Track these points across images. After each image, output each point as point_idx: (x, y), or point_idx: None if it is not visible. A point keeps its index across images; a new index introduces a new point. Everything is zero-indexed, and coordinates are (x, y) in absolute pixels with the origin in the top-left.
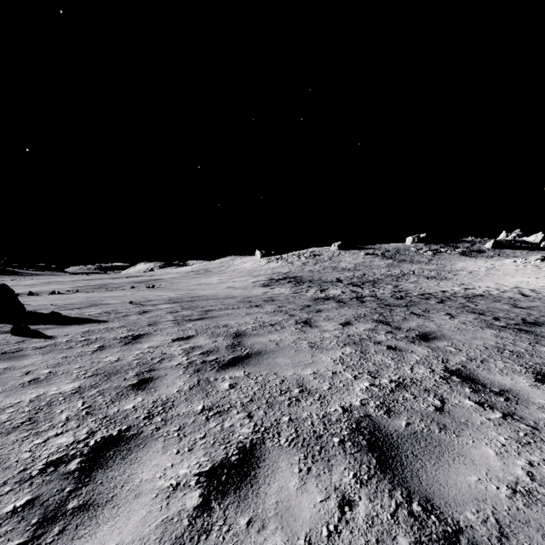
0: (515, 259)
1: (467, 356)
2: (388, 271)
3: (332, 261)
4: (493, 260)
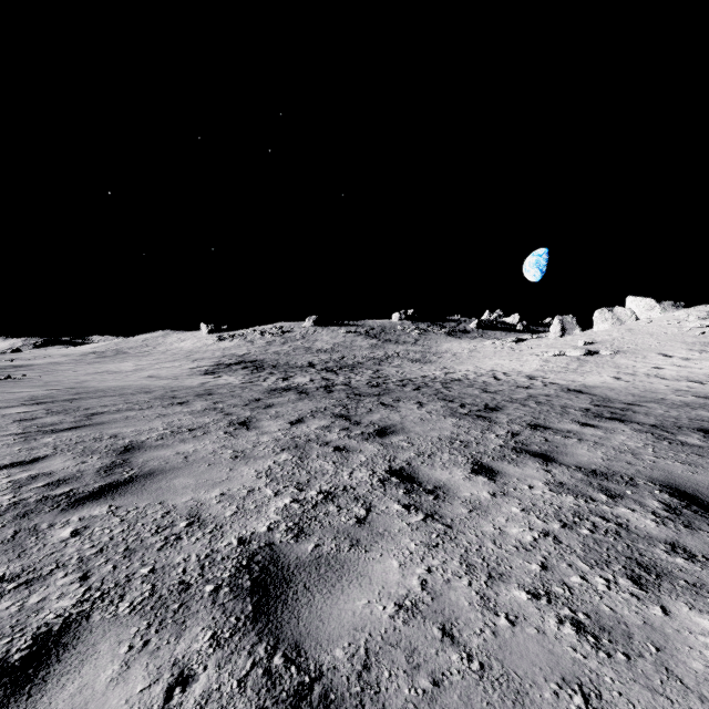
0: (494, 340)
1: (417, 451)
2: (371, 353)
3: (306, 340)
4: (476, 341)
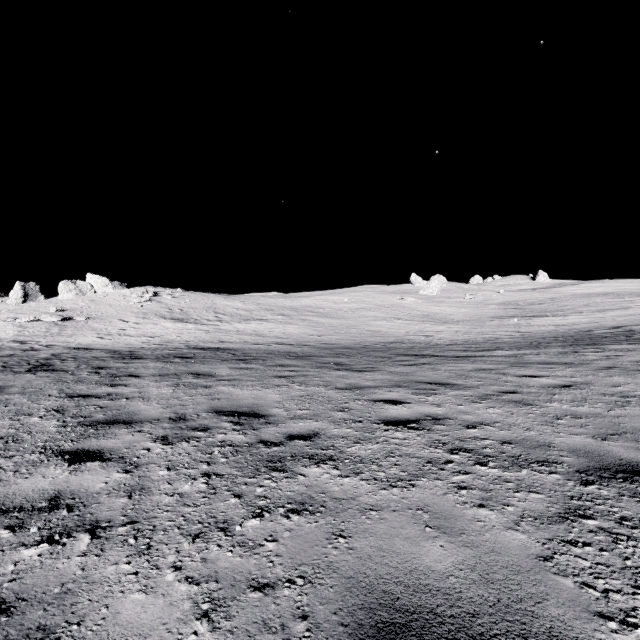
0: None
1: (54, 389)
2: None
3: None
4: None
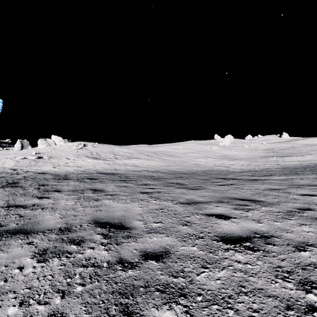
0: None
1: (4, 200)
2: None
3: None
4: None
